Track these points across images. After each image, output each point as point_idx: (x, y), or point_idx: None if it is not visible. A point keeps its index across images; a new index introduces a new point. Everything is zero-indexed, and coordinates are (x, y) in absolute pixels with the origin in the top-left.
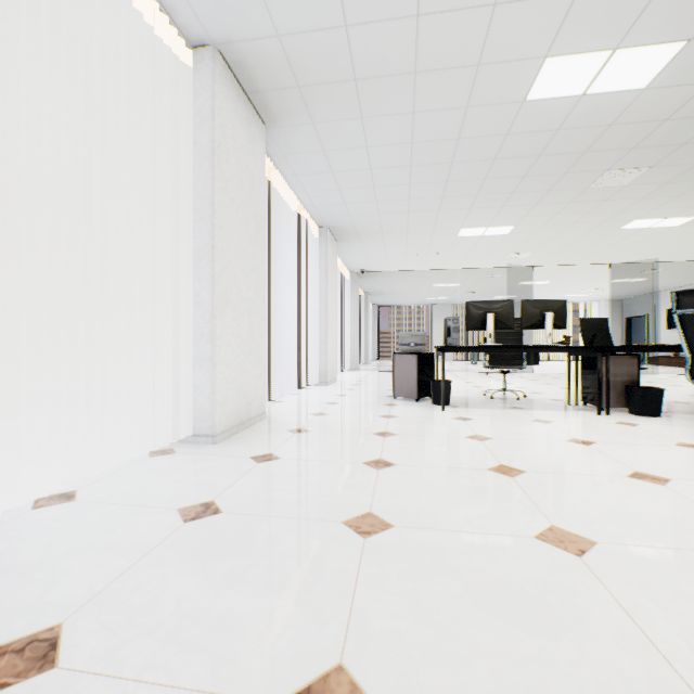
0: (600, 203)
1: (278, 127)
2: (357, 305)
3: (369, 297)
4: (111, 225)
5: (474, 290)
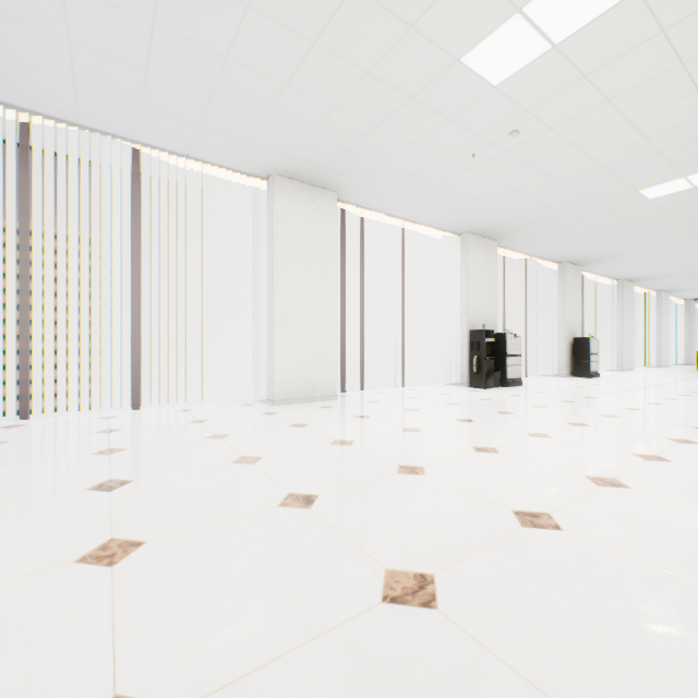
0: None
1: (638, 282)
2: (691, 320)
3: None
4: (591, 321)
5: None
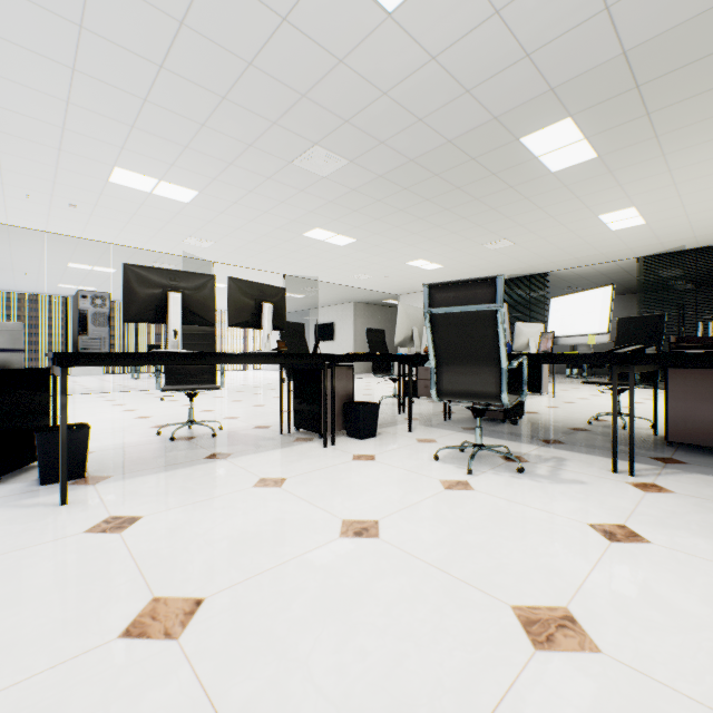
0: (297, 193)
1: None
2: None
3: None
4: None
5: None
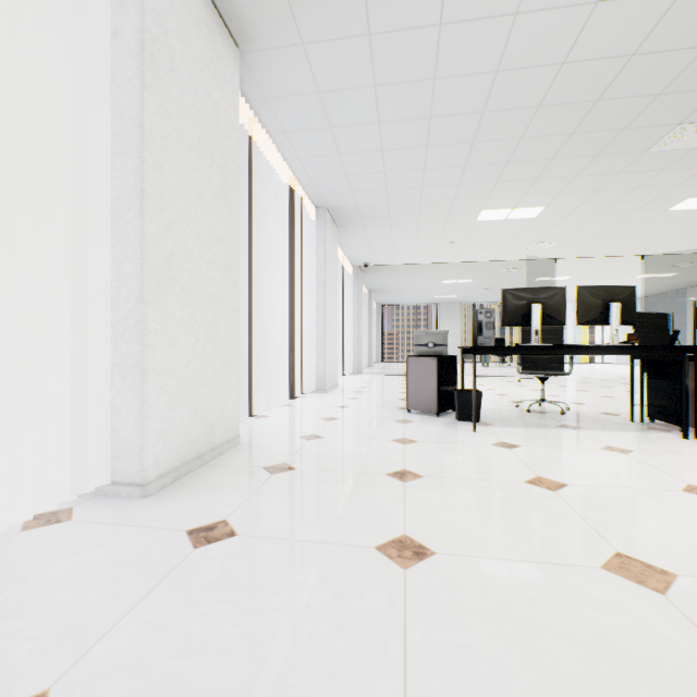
0: (654, 174)
1: (255, 51)
2: (360, 302)
3: (372, 295)
4: None
5: (486, 287)
